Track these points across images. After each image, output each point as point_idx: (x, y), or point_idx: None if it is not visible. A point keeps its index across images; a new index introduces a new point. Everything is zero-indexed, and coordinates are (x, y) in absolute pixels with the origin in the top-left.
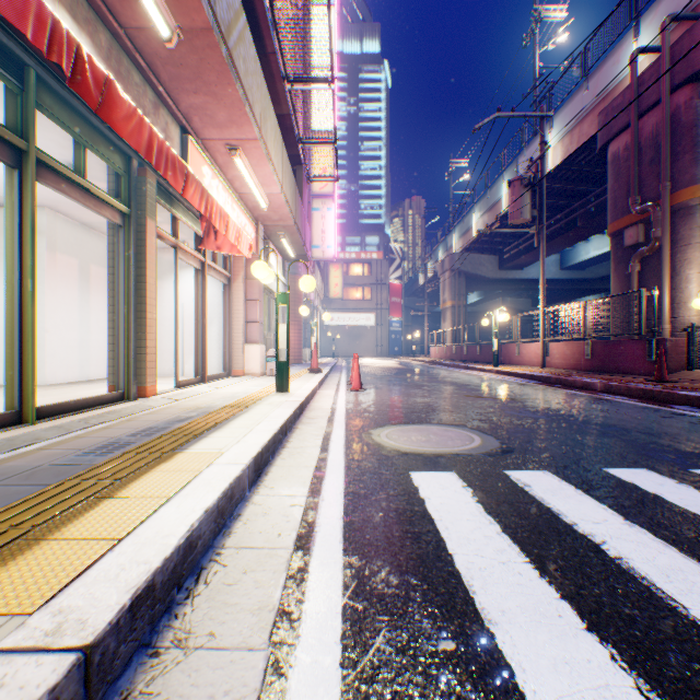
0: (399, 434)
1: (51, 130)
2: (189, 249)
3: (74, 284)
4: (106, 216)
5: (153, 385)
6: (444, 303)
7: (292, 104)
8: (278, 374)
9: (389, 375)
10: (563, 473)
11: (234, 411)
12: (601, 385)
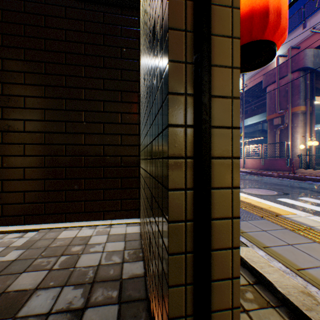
0: (249, 191)
1: None
2: None
3: None
4: None
5: None
6: None
7: None
8: None
9: None
10: (310, 197)
11: None
12: (276, 175)
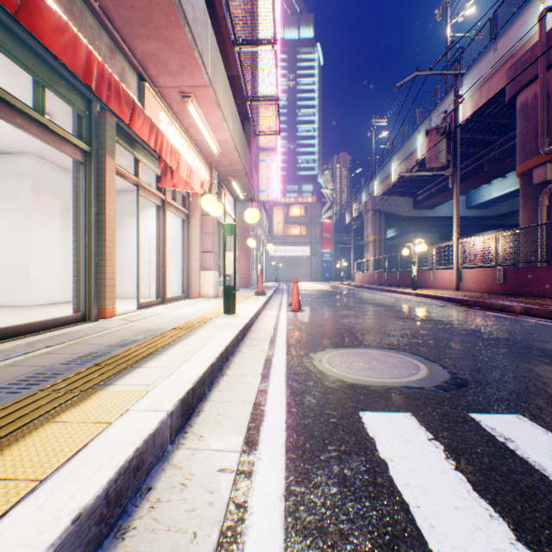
0: (340, 360)
1: (17, 74)
2: (150, 188)
3: (57, 220)
4: (66, 152)
5: (113, 307)
6: (367, 237)
7: (240, 65)
8: (225, 297)
9: (323, 297)
10: (543, 419)
11: (179, 334)
12: (520, 308)
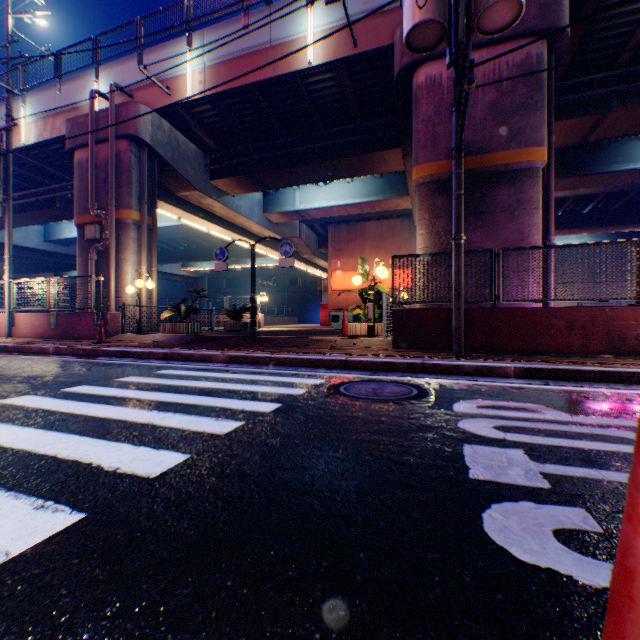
0: None
1: None
2: None
3: None
4: None
5: None
6: None
7: None
8: None
9: None
10: None
11: None
12: (55, 349)
